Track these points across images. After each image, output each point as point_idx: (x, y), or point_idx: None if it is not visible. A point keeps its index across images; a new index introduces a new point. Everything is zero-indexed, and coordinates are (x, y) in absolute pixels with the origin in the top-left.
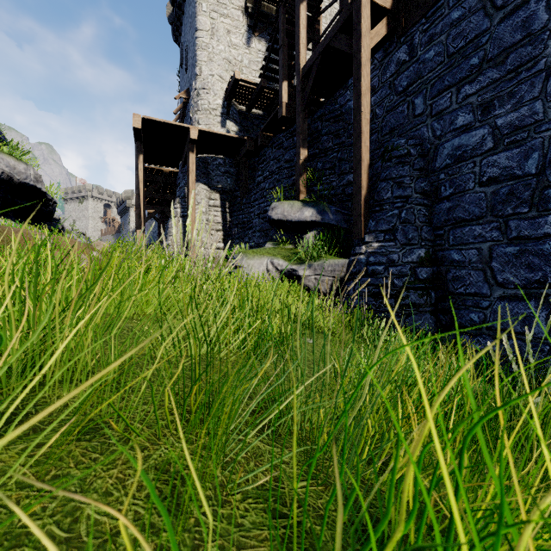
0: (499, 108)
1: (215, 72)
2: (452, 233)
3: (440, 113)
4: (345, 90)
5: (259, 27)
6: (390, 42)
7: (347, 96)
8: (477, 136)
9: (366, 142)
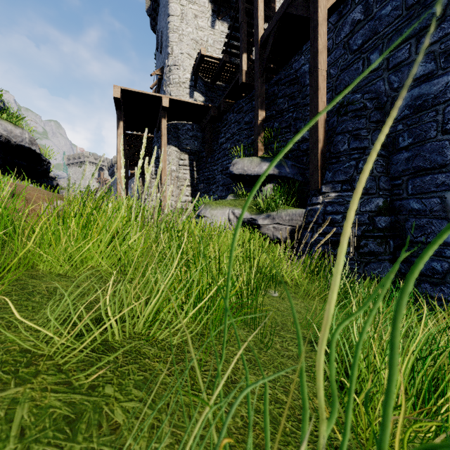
0: None
1: (184, 51)
2: (411, 183)
3: (397, 65)
4: (300, 56)
5: (222, 12)
6: (344, 5)
7: (301, 61)
8: (439, 84)
9: (322, 98)
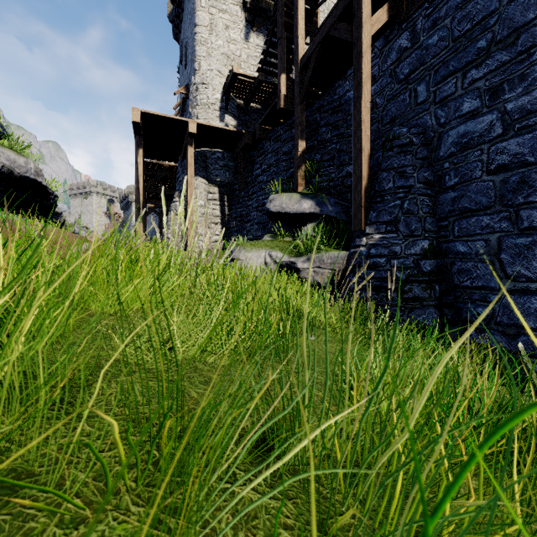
0: (509, 91)
1: (214, 67)
2: (457, 224)
3: (444, 99)
4: (344, 81)
5: (257, 22)
6: (391, 29)
7: (346, 87)
8: (484, 122)
9: (366, 131)
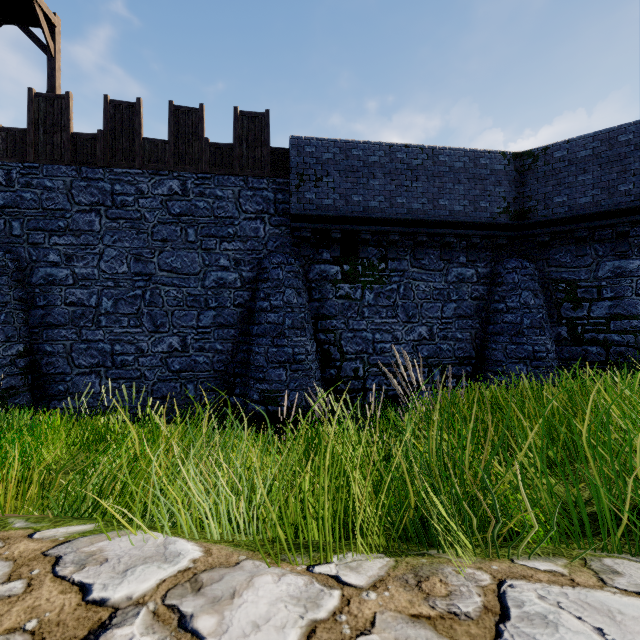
0: (77, 262)
1: None
2: (46, 332)
3: (36, 244)
4: None
5: None
6: None
7: None
8: (64, 273)
9: None
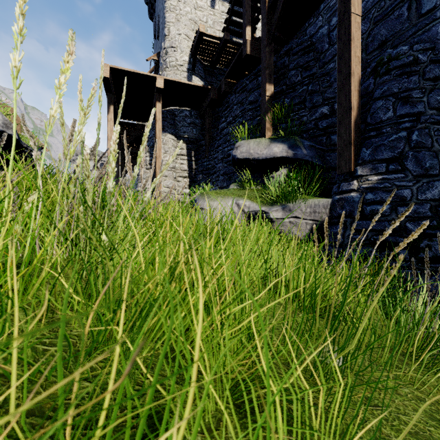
0: None
1: (182, 32)
2: None
3: None
4: (316, 17)
5: None
6: None
7: (318, 23)
8: None
9: (356, 51)
